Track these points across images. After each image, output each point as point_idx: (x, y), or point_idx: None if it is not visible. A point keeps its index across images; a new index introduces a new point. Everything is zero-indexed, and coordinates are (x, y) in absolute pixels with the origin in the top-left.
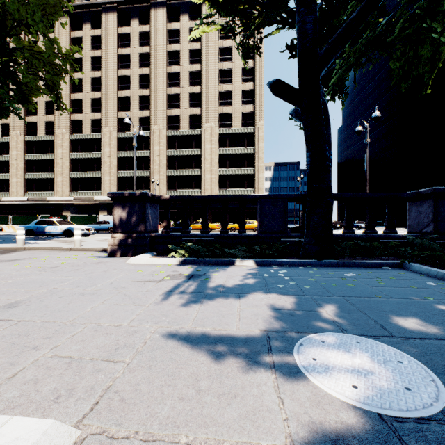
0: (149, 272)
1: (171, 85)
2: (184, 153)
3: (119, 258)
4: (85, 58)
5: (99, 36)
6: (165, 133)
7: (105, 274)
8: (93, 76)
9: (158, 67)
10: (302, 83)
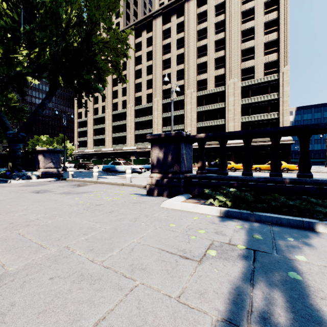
0: (183, 230)
1: (200, 56)
2: (210, 107)
3: (155, 198)
4: (143, 55)
5: (151, 37)
6: (195, 94)
7: (132, 226)
8: (147, 65)
9: (190, 45)
10: None
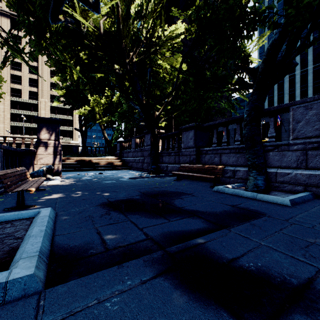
0: None
1: (14, 69)
2: (25, 113)
3: None
4: None
5: None
6: (9, 98)
7: None
8: None
9: (3, 54)
10: (80, 129)
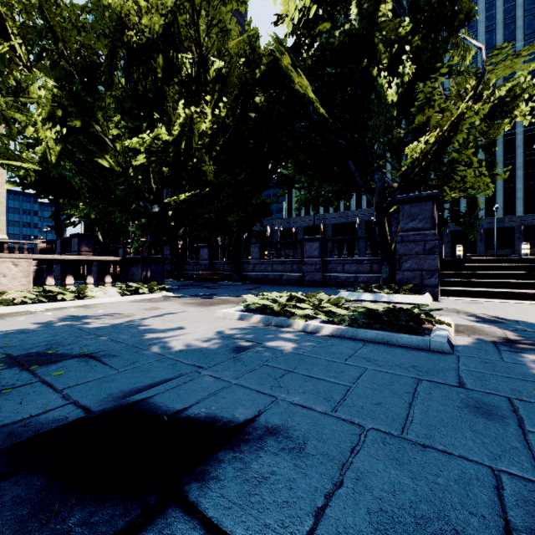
0: None
1: None
2: None
3: None
4: None
5: None
6: None
7: None
8: None
9: None
10: (56, 227)
